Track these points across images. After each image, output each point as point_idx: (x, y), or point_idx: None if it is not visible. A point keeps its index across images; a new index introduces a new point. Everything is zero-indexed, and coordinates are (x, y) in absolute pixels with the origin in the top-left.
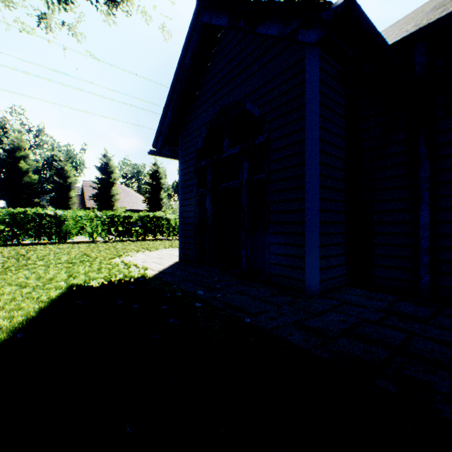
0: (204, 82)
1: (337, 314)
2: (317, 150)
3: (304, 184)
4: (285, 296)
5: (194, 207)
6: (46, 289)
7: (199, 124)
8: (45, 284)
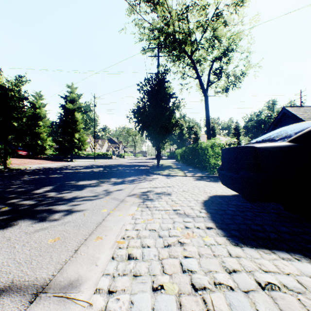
0: (283, 120)
1: None
2: None
3: None
4: None
5: None
6: None
7: None
8: None
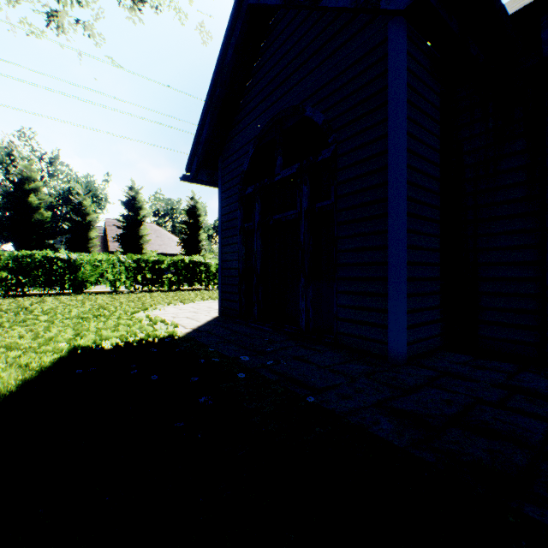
0: (251, 86)
1: (436, 391)
2: (404, 164)
3: (386, 212)
4: (360, 364)
5: (238, 247)
6: (42, 353)
7: (245, 140)
8: (42, 345)
